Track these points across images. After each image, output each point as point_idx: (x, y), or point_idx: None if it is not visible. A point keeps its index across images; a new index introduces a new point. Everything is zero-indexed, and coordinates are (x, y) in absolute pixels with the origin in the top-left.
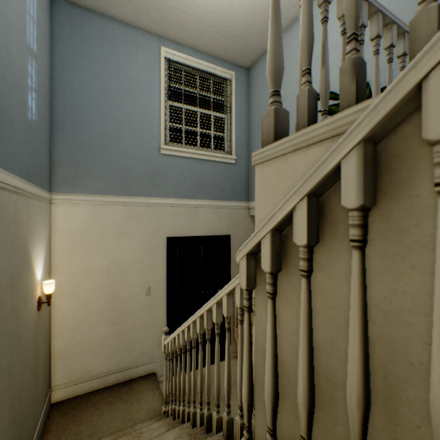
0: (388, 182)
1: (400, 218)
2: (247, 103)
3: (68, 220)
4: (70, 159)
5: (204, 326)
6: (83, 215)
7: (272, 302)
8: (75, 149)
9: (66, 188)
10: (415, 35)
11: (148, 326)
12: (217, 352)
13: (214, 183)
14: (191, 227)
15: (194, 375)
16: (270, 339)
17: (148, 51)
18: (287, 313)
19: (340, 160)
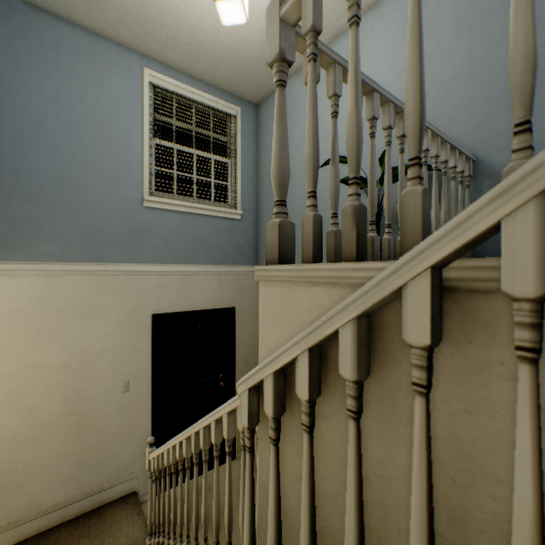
0: (382, 349)
1: (391, 387)
2: (256, 146)
3: (5, 298)
4: (9, 212)
5: (200, 445)
6: (30, 290)
7: (275, 448)
8: (17, 199)
9: (2, 253)
10: (405, 210)
11: (127, 432)
12: (216, 478)
13: (215, 243)
14: (185, 300)
15: (188, 502)
16: (273, 490)
17: (126, 72)
18: (292, 456)
19: (338, 328)
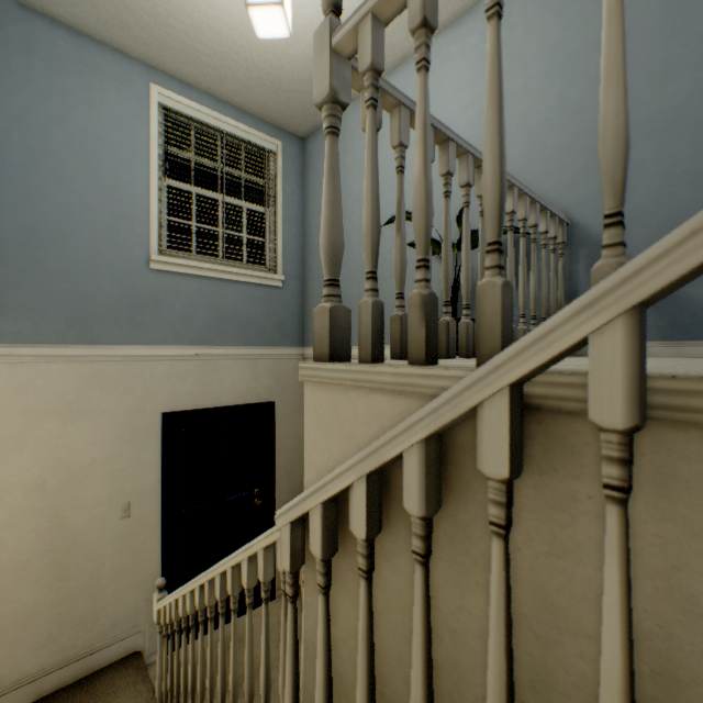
0: (455, 475)
1: (466, 522)
2: (302, 192)
3: None
4: None
5: (228, 590)
6: None
7: (325, 598)
8: None
9: None
10: (482, 306)
11: (127, 573)
12: (249, 633)
13: (248, 318)
14: (207, 393)
15: (211, 664)
16: (322, 652)
17: (126, 88)
18: (346, 605)
19: (402, 451)
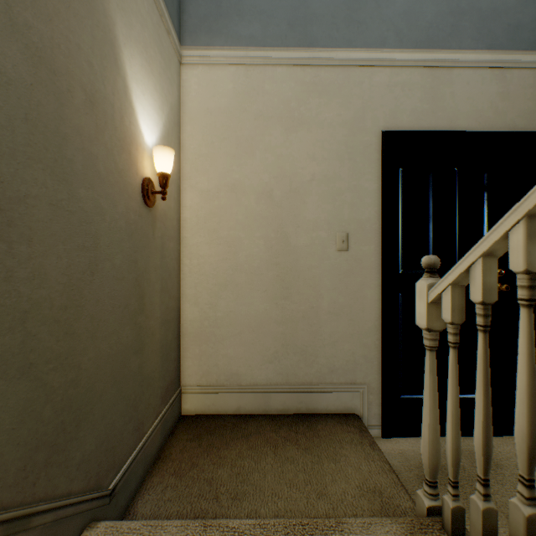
0: None
1: None
2: None
3: (205, 94)
4: None
5: None
6: (228, 86)
7: None
8: None
9: (202, 37)
10: None
11: (343, 316)
12: None
13: (493, 10)
14: (435, 114)
15: None
16: None
17: None
18: None
19: None
